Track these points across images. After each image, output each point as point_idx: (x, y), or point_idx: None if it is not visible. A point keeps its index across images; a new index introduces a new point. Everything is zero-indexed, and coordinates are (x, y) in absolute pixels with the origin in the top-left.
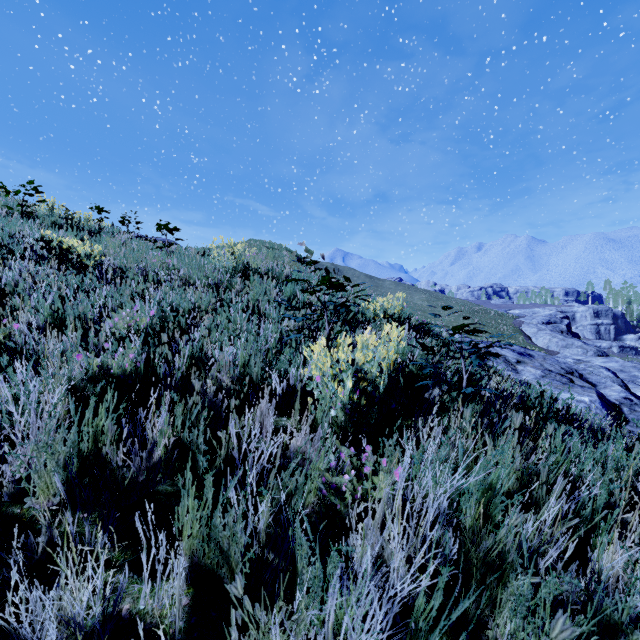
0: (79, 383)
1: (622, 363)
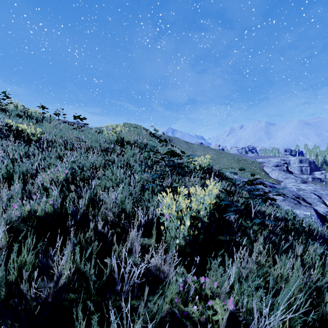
0: (16, 221)
1: (315, 187)
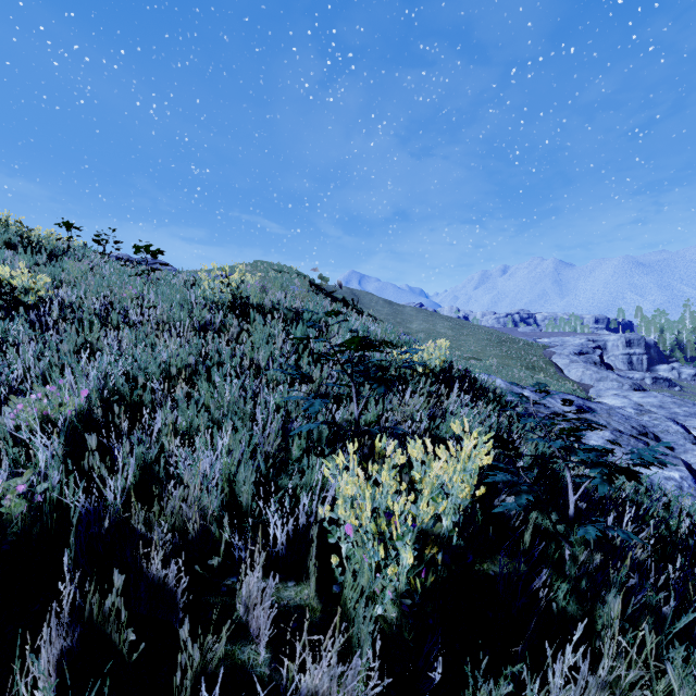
0: None
1: (661, 398)
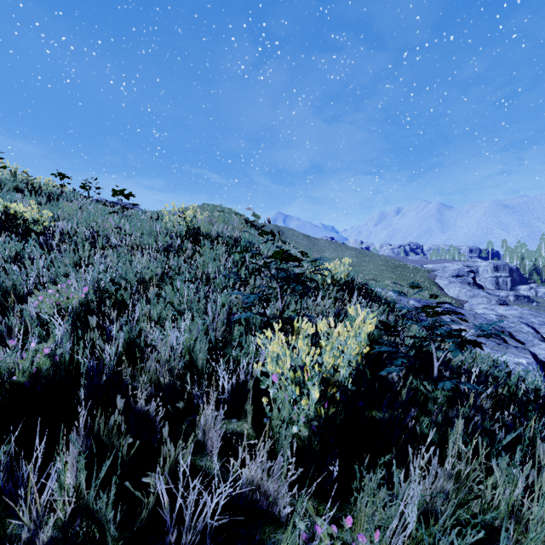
0: None
1: (521, 311)
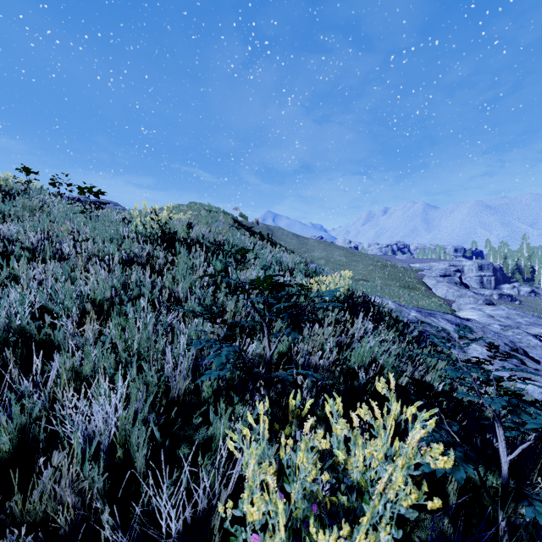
0: None
1: (507, 311)
